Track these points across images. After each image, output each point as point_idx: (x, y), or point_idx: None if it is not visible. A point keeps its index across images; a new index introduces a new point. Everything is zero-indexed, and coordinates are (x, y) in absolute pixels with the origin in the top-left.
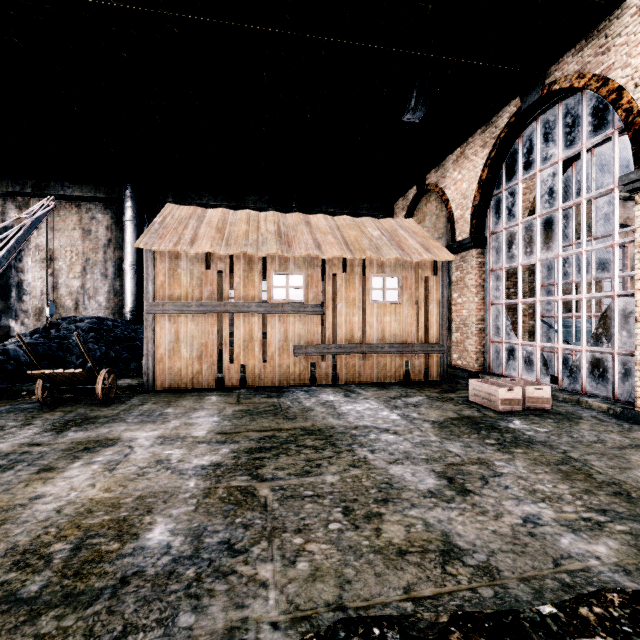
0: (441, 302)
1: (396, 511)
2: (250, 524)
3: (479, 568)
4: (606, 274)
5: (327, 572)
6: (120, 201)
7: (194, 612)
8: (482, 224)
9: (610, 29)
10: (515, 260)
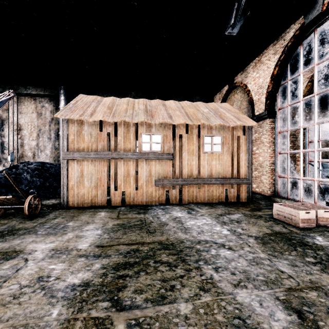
0: (248, 152)
1: None
2: None
3: None
4: None
5: None
6: (58, 96)
7: None
8: (273, 103)
9: None
10: (297, 125)
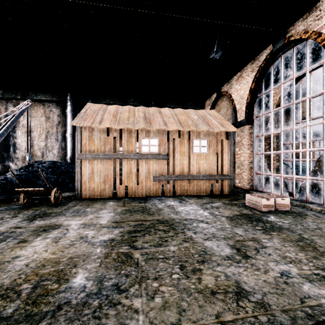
0: (230, 153)
1: (209, 268)
2: (129, 274)
3: (258, 303)
4: (318, 138)
5: (172, 304)
6: (64, 102)
7: None
8: (251, 112)
9: (322, 6)
10: (269, 131)
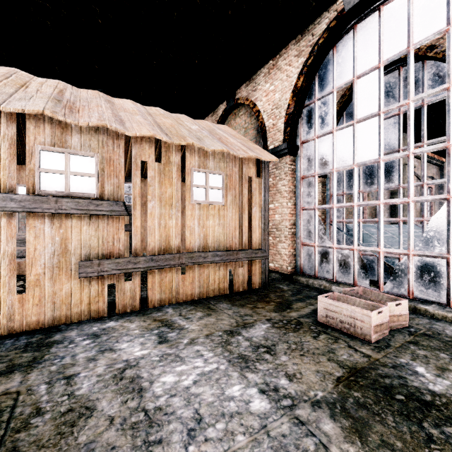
0: (263, 205)
1: None
2: None
3: None
4: (391, 185)
5: None
6: None
7: None
8: (294, 133)
9: None
10: (329, 166)
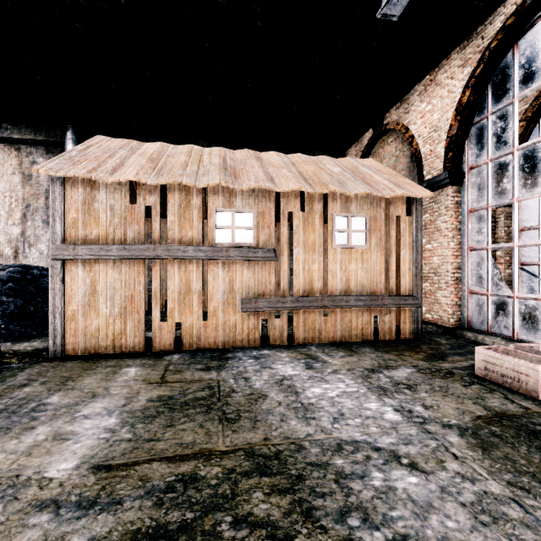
0: (415, 247)
1: None
2: None
3: None
4: None
5: None
6: (62, 145)
7: None
8: (459, 158)
9: None
10: (507, 196)
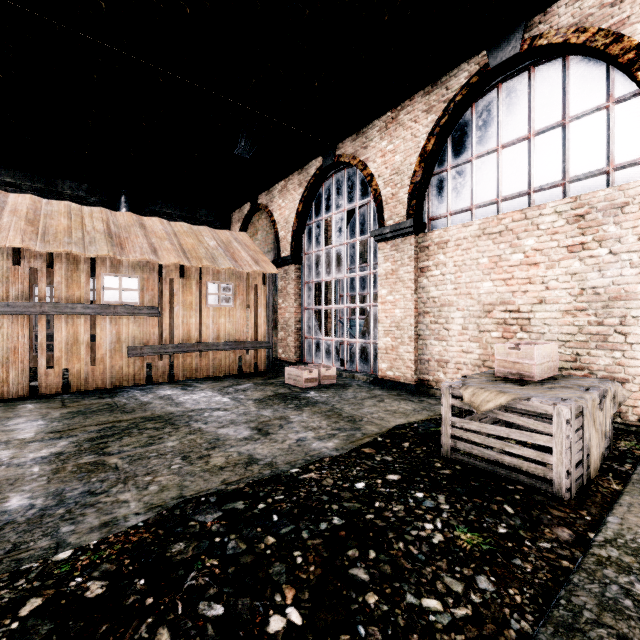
0: (268, 307)
1: (221, 451)
2: (106, 479)
3: (266, 464)
4: (374, 290)
5: (172, 486)
6: None
7: (73, 525)
8: (299, 246)
9: (368, 134)
10: (320, 276)
